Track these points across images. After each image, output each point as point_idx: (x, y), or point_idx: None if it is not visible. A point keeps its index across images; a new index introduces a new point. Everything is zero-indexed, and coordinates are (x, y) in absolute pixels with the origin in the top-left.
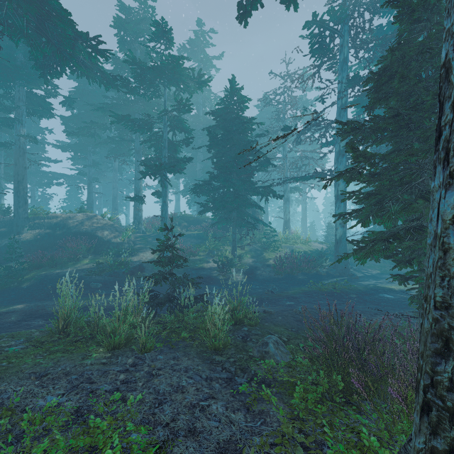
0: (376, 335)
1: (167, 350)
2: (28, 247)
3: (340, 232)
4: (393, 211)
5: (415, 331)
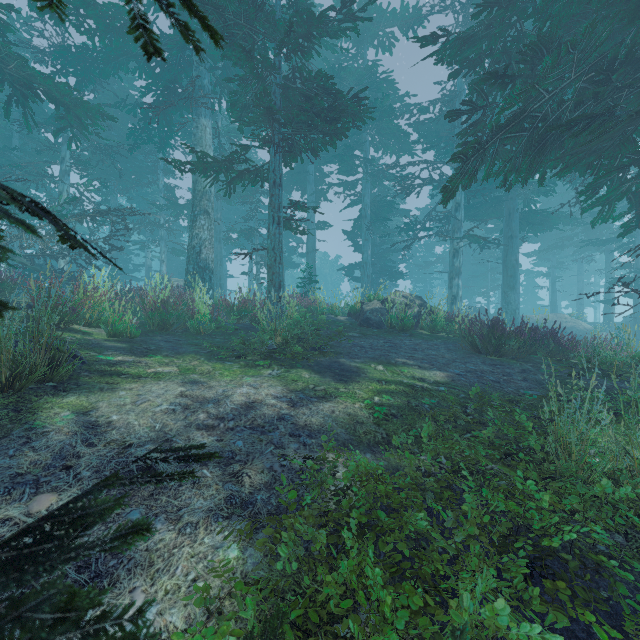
0: None
1: None
2: None
3: None
4: None
5: None
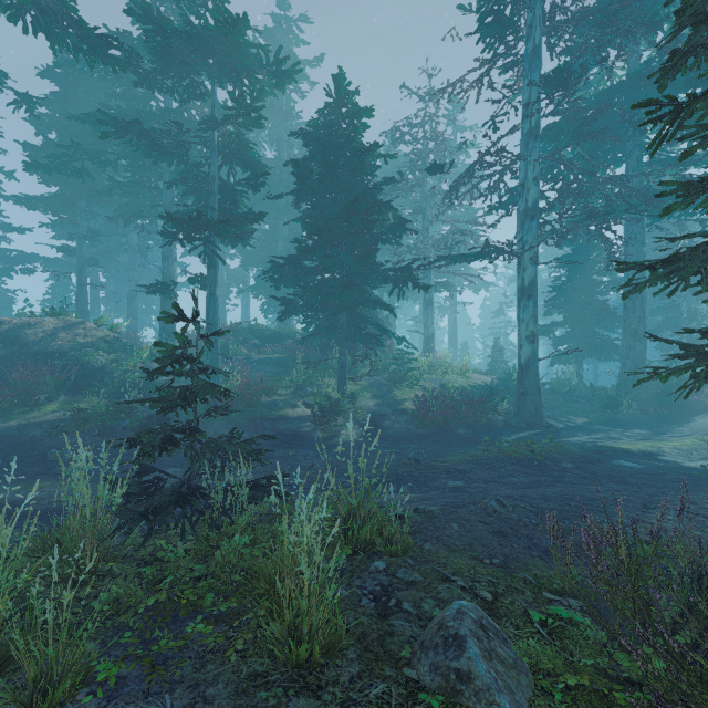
0: None
1: (140, 679)
2: None
3: (528, 351)
4: None
5: None
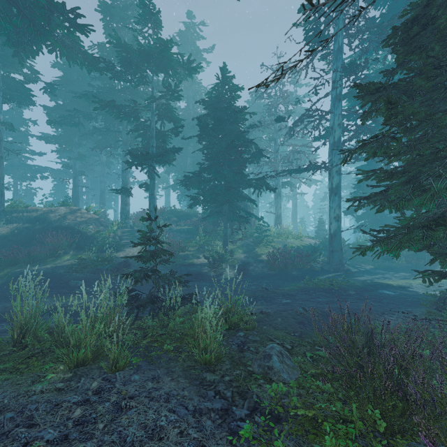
0: (416, 350)
1: (146, 365)
2: (3, 242)
3: (335, 226)
4: (435, 188)
5: (445, 338)
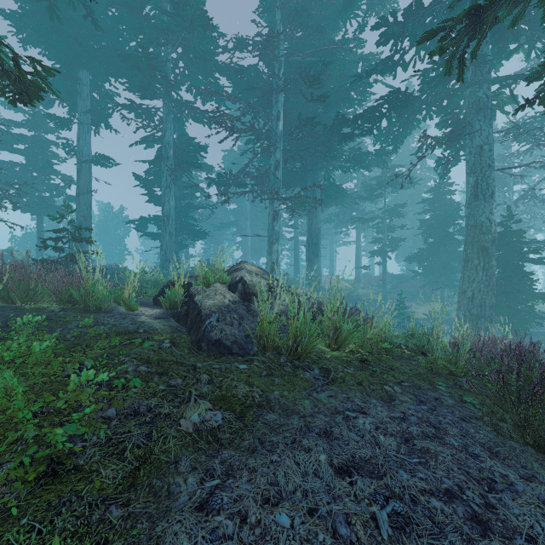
0: None
1: None
2: None
3: None
4: None
5: None
